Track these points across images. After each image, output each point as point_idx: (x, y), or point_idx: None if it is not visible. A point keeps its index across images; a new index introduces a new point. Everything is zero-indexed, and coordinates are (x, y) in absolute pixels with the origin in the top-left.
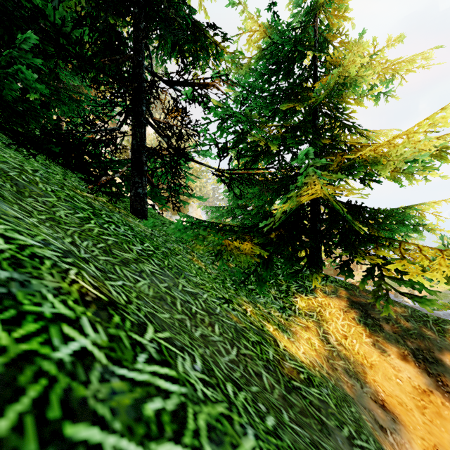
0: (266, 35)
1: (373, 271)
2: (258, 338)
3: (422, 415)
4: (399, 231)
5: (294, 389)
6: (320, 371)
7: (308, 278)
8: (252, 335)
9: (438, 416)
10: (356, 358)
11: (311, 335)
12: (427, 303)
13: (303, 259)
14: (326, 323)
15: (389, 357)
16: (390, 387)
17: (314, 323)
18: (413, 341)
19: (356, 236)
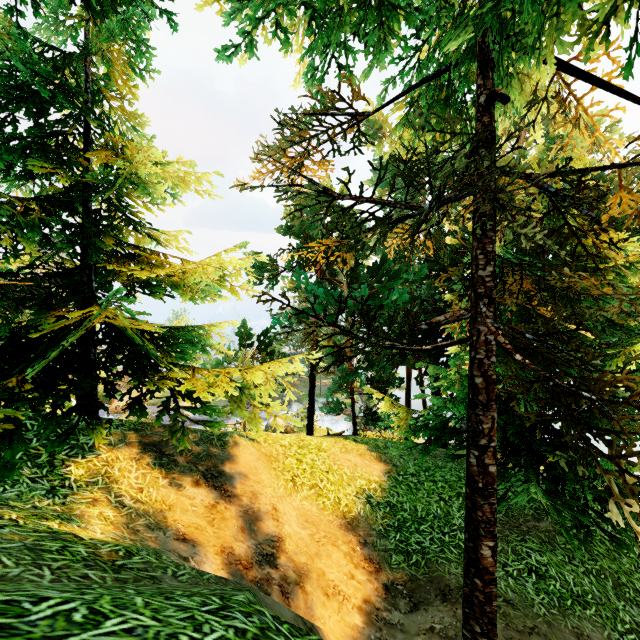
0: (2, 41)
1: (167, 403)
2: (60, 543)
3: (213, 527)
4: (189, 353)
5: (121, 567)
6: (125, 542)
7: (84, 432)
8: (51, 543)
9: (223, 520)
10: (156, 508)
11: (103, 507)
12: (214, 424)
13: (76, 407)
14: (117, 483)
15: (185, 490)
16: (188, 518)
17: (102, 491)
18: (203, 464)
19: (146, 363)
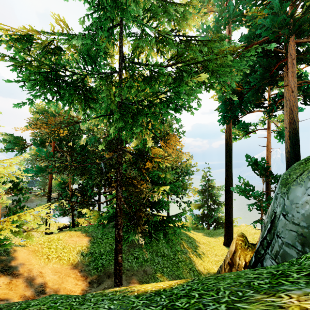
0: None
1: None
2: None
3: (12, 291)
4: None
5: (1, 308)
6: None
7: None
8: None
9: (16, 286)
10: None
11: None
12: (6, 246)
13: None
14: None
15: None
16: None
17: None
18: None
19: None
